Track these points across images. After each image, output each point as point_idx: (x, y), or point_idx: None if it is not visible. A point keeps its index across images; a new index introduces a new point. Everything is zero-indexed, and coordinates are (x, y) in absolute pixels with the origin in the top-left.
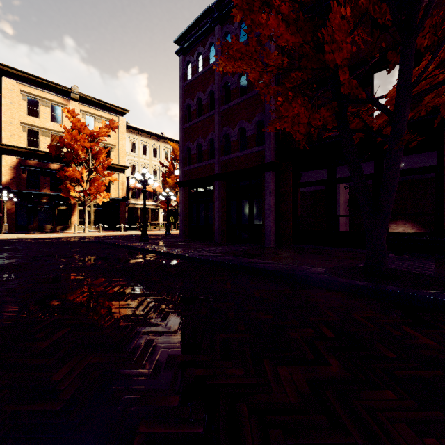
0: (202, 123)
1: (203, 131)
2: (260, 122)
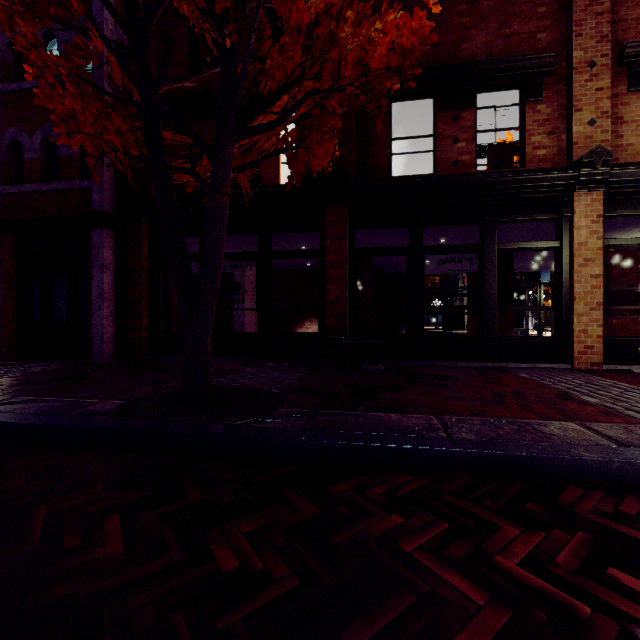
0: None
1: None
2: None
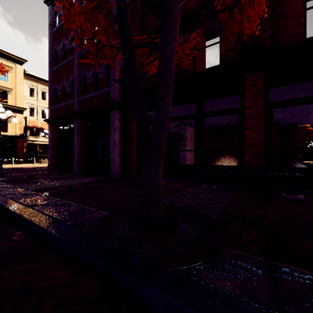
0: (66, 66)
1: (66, 74)
2: (109, 66)
